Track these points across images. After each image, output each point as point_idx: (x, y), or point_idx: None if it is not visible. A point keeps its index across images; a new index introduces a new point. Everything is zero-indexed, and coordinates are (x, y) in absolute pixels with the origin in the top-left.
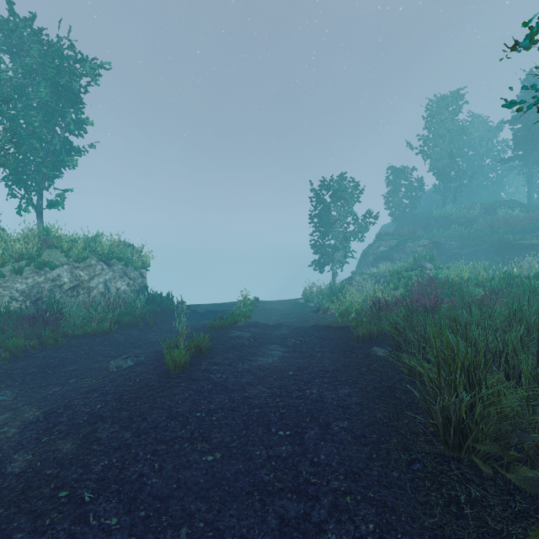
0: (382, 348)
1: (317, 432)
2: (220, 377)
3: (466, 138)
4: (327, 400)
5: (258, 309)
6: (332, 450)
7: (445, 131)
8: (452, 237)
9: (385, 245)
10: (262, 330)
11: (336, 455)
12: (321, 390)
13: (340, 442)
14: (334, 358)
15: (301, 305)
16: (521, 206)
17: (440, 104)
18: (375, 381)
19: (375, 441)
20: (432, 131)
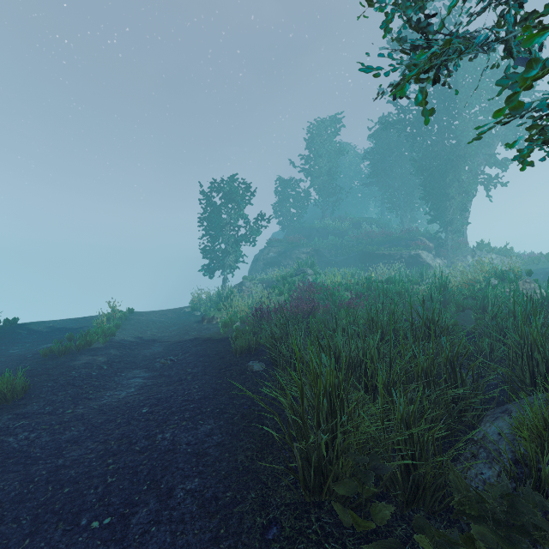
0: (260, 360)
1: (151, 508)
2: (24, 439)
3: (340, 161)
4: (180, 447)
5: (130, 323)
6: (164, 539)
7: (325, 152)
8: (329, 246)
9: (274, 251)
10: (127, 351)
11: (169, 547)
12: (177, 431)
13: (180, 519)
14: (206, 380)
15: (187, 314)
16: (377, 223)
17: (321, 126)
18: (245, 407)
19: (228, 503)
20: (314, 150)
